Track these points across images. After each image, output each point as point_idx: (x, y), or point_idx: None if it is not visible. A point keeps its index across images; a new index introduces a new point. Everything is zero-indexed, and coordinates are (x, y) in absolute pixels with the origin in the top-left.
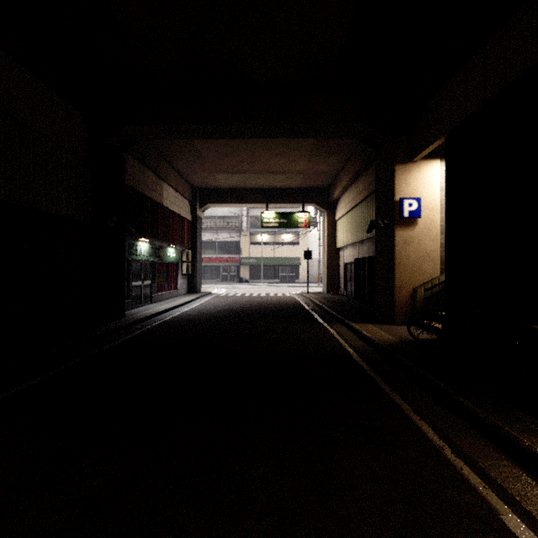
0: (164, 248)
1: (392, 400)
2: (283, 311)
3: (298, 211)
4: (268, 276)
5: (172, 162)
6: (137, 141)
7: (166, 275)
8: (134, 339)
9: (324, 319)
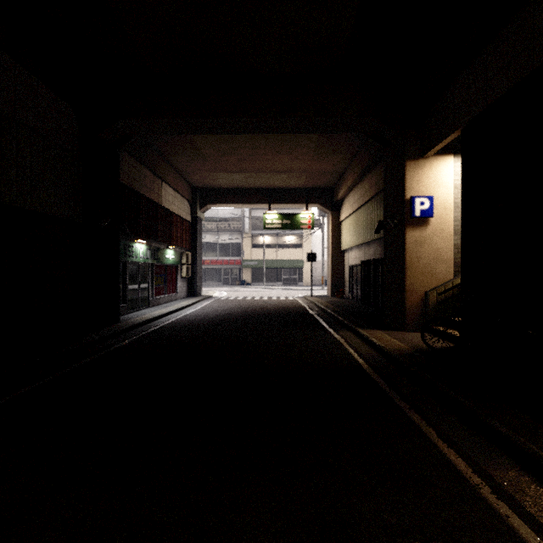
0: (162, 250)
1: (412, 421)
2: (286, 316)
3: (302, 212)
4: (270, 279)
5: (171, 160)
6: (132, 137)
7: (164, 278)
8: (126, 347)
9: (329, 324)
